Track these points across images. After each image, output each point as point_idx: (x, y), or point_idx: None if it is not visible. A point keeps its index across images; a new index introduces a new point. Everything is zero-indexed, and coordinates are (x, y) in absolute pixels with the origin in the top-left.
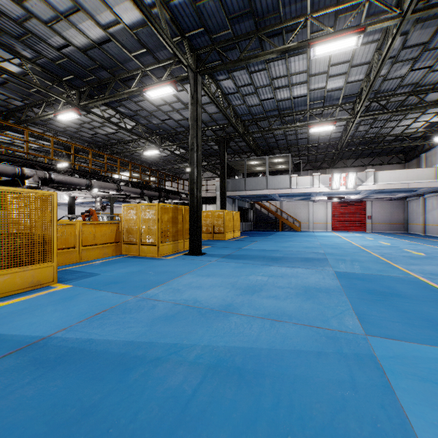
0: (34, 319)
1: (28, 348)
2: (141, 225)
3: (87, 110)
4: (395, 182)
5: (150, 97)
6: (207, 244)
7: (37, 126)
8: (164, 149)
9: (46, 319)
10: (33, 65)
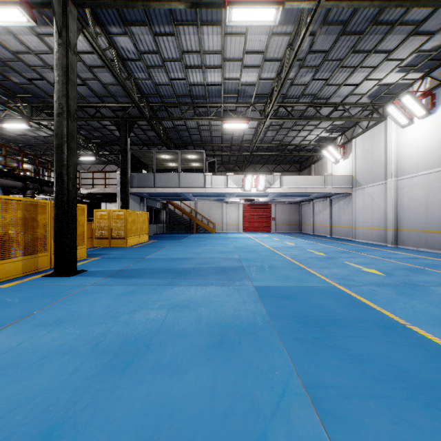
0: None
1: None
2: None
3: None
4: (296, 186)
5: None
6: (96, 255)
7: None
8: (38, 124)
9: None
10: None
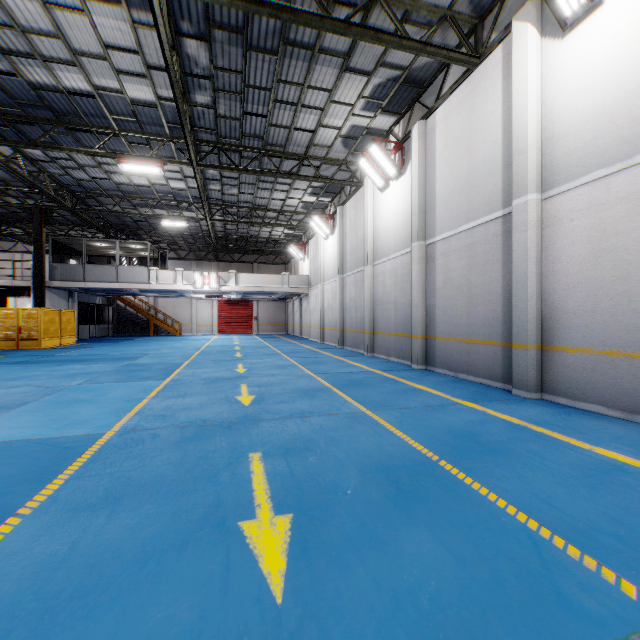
0: None
1: None
2: None
3: None
4: (253, 285)
5: None
6: (0, 354)
7: None
8: None
9: None
10: None
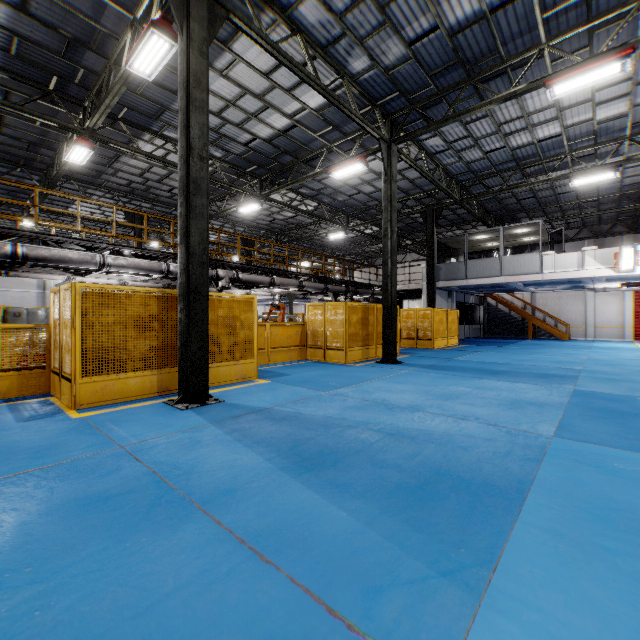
0: (254, 399)
1: (260, 411)
2: (327, 327)
3: (268, 199)
4: None
5: (336, 177)
6: (406, 353)
7: (217, 219)
8: (352, 230)
9: (263, 399)
10: (222, 163)
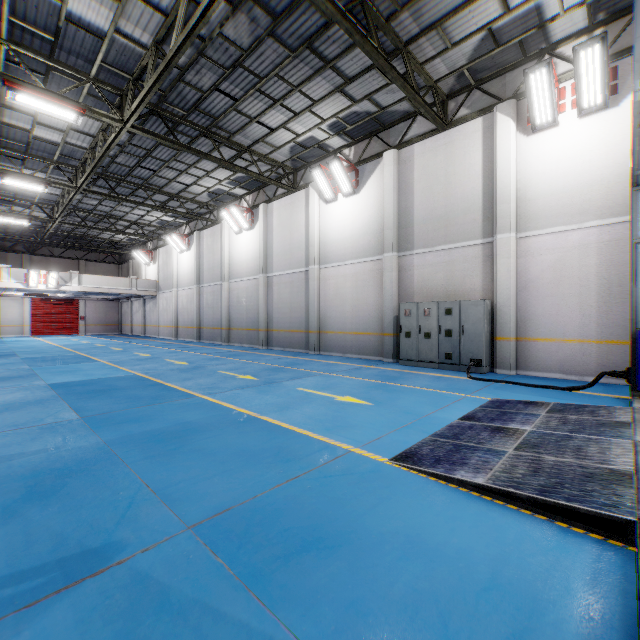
0: None
1: None
2: None
3: None
4: (99, 286)
5: None
6: None
7: None
8: None
9: None
10: None
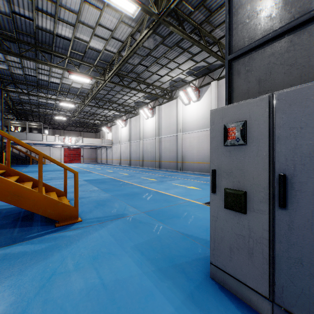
0: None
1: None
2: None
3: None
4: (89, 143)
5: None
6: None
7: None
8: None
9: None
10: None
